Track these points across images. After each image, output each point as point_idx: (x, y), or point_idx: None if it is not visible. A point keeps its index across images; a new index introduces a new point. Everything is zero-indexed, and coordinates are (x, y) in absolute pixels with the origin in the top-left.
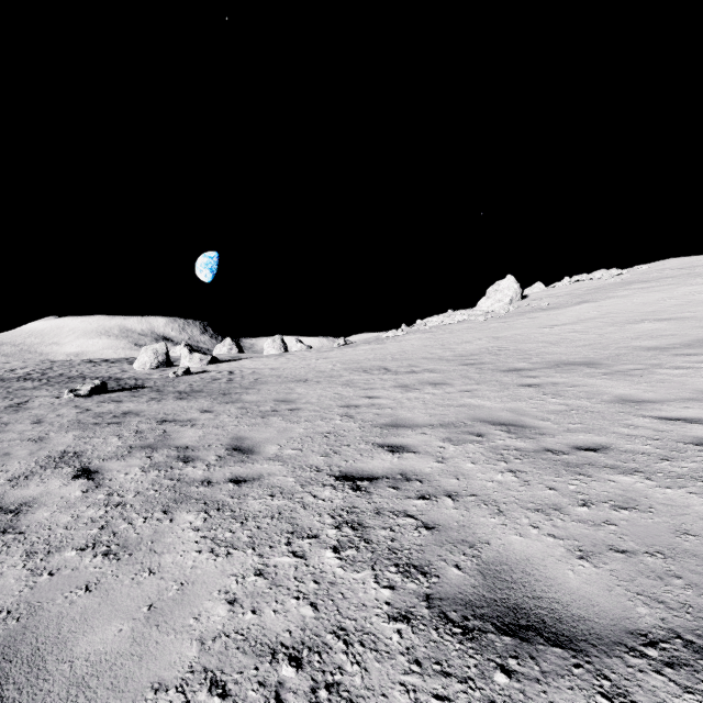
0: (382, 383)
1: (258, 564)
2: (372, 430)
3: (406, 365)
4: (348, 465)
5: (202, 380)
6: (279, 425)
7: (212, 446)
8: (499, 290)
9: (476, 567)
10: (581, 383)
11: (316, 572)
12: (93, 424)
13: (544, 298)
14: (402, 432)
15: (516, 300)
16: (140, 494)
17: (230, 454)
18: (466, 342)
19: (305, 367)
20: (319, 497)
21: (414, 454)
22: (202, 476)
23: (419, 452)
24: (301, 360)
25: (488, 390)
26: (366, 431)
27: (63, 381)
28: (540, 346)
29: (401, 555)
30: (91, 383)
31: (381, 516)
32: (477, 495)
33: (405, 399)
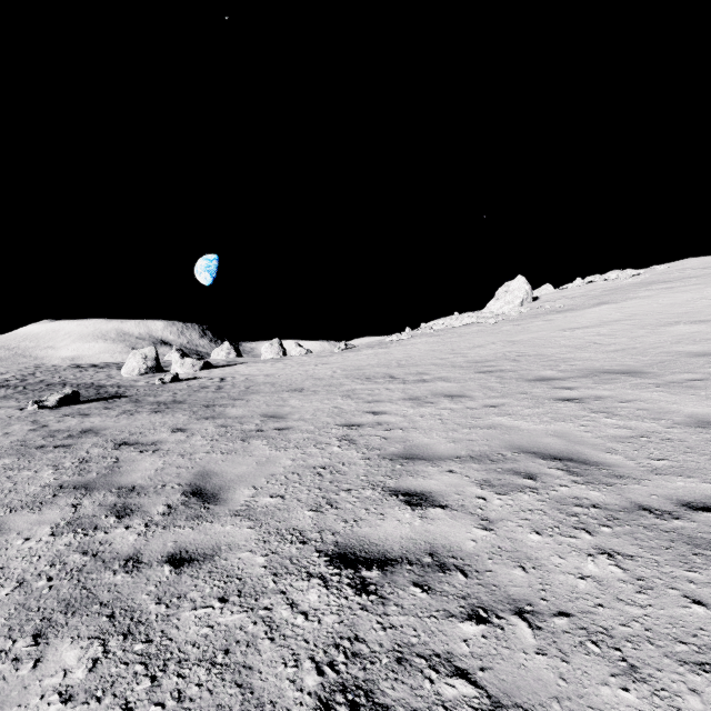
0: (389, 395)
1: None
2: (381, 463)
3: (415, 372)
4: (348, 530)
5: (189, 388)
6: (261, 453)
7: (166, 487)
8: (509, 291)
9: None
10: (634, 398)
11: None
12: (37, 447)
13: (557, 299)
14: (421, 468)
15: (527, 302)
16: (20, 588)
17: (185, 502)
18: (478, 346)
19: (303, 374)
20: (298, 606)
21: (444, 510)
22: (132, 547)
23: (449, 506)
24: (299, 366)
25: (518, 405)
26: (372, 465)
27: (39, 389)
28: (565, 351)
29: None
30: (61, 393)
31: (408, 672)
32: (569, 615)
33: (418, 416)
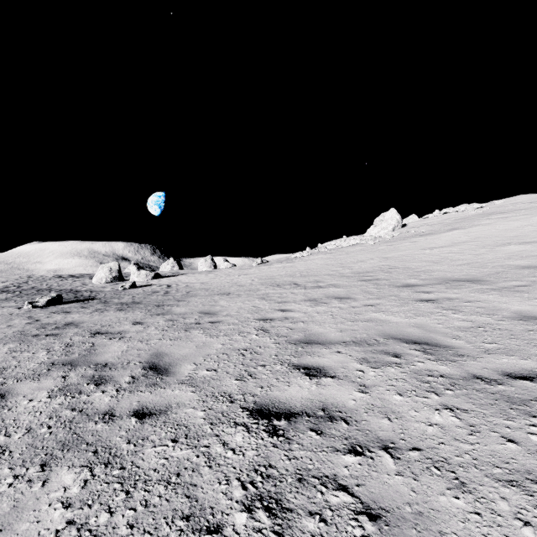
0: (294, 297)
1: None
2: (287, 346)
3: (313, 280)
4: (264, 393)
5: (144, 293)
6: (199, 339)
7: (130, 364)
8: (384, 220)
9: None
10: (475, 299)
11: None
12: (33, 336)
13: (420, 226)
14: (317, 350)
15: (398, 228)
16: (29, 433)
17: (144, 374)
18: (360, 261)
19: (229, 282)
20: (228, 444)
21: (333, 379)
22: (107, 405)
23: (337, 376)
24: (226, 276)
25: (389, 305)
26: (281, 348)
27: (31, 293)
28: (425, 265)
29: None
30: (48, 296)
31: (306, 487)
32: (420, 450)
33: (315, 312)
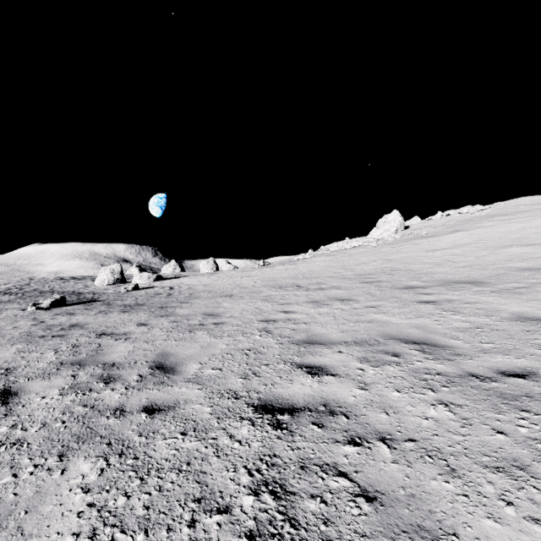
0: (296, 299)
1: None
2: (290, 347)
3: (315, 282)
4: (267, 390)
5: (147, 295)
6: (204, 340)
7: (137, 363)
8: (386, 222)
9: None
10: (475, 301)
11: None
12: (40, 337)
13: (423, 228)
14: (319, 350)
15: (401, 230)
16: (44, 427)
17: (152, 373)
18: (363, 263)
19: (232, 284)
20: (235, 437)
21: (334, 377)
22: (117, 402)
23: (338, 374)
24: (229, 278)
25: (391, 306)
26: (284, 348)
27: (34, 295)
28: (427, 267)
29: None
30: (52, 298)
31: (308, 473)
32: (415, 440)
33: (317, 314)
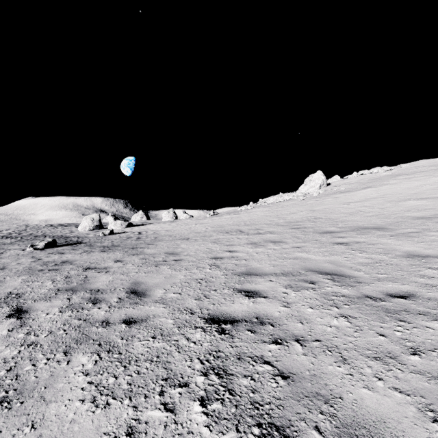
0: (239, 241)
1: (131, 419)
2: (233, 277)
3: (254, 228)
4: (215, 308)
5: (120, 238)
6: (166, 272)
7: (116, 289)
8: (312, 180)
9: (335, 430)
10: (377, 242)
11: (184, 433)
12: (39, 270)
13: (341, 185)
14: (254, 279)
15: (323, 186)
16: (51, 334)
17: (128, 296)
18: (292, 213)
19: (188, 229)
20: (191, 339)
21: (265, 298)
22: (103, 316)
23: (268, 296)
24: (185, 225)
25: (312, 247)
26: (228, 278)
27: (30, 239)
28: (343, 216)
29: (262, 411)
30: (46, 241)
31: (242, 362)
32: (320, 341)
33: (255, 253)
